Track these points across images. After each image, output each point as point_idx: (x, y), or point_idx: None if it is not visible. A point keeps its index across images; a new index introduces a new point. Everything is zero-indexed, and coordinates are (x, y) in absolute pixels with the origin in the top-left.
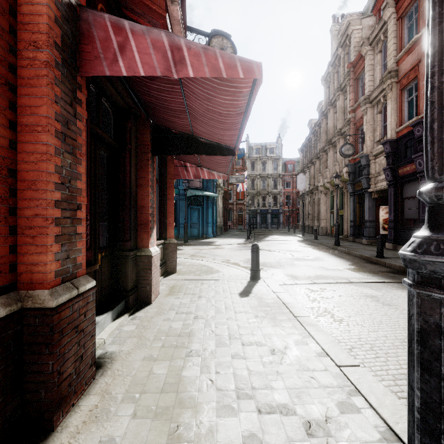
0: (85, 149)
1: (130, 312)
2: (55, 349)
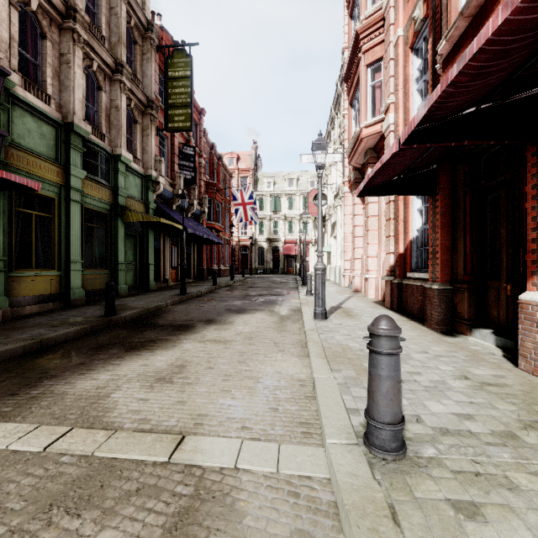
0: (440, 225)
1: (508, 355)
2: (425, 301)
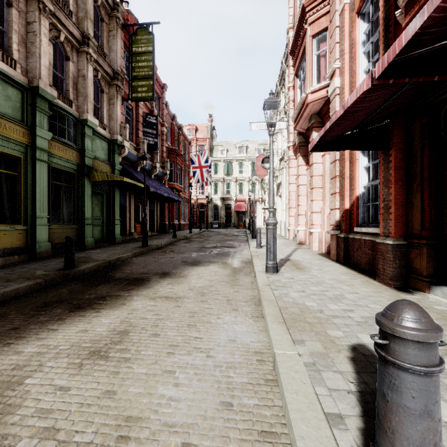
0: (394, 180)
1: None
2: (376, 255)
